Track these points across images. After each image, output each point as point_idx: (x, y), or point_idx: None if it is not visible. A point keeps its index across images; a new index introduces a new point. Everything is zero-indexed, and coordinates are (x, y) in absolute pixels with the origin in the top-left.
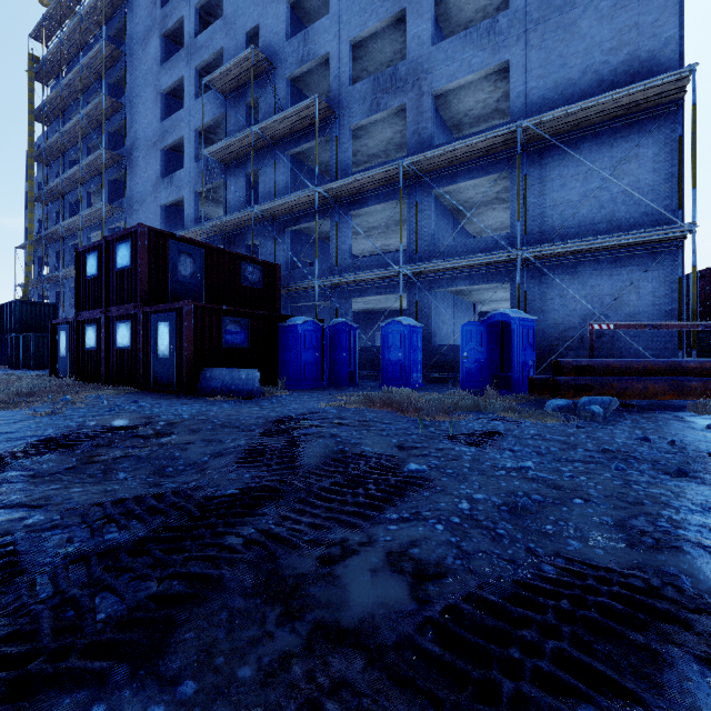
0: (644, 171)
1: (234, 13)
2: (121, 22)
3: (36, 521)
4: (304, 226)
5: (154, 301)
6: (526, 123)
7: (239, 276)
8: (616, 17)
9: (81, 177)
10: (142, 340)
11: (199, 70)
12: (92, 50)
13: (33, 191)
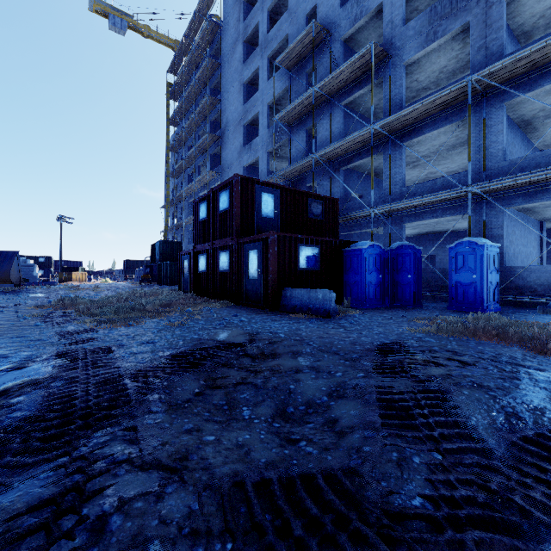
0: None
1: (297, 3)
2: (218, 43)
3: (172, 509)
4: (357, 163)
5: (245, 234)
6: None
7: (305, 210)
8: None
9: (195, 156)
10: (237, 265)
11: (269, 59)
12: (201, 67)
13: (169, 170)
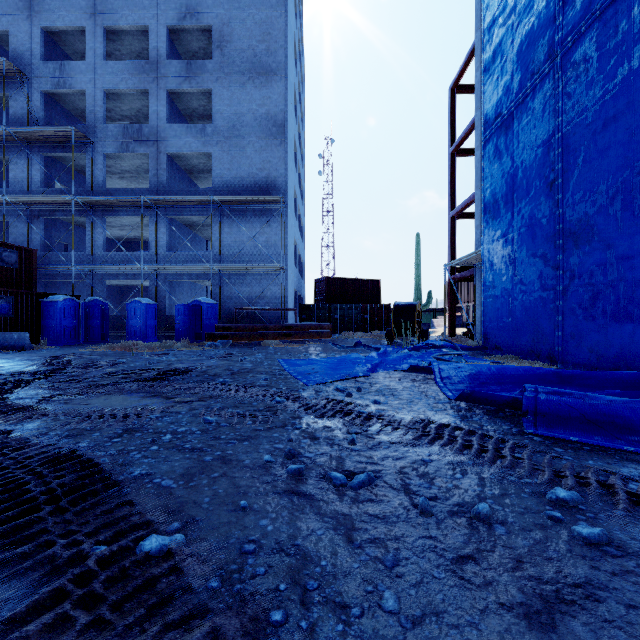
0: (273, 233)
1: None
2: None
3: None
4: (61, 217)
5: None
6: (215, 198)
7: None
8: (262, 153)
9: None
10: None
11: None
12: None
13: None
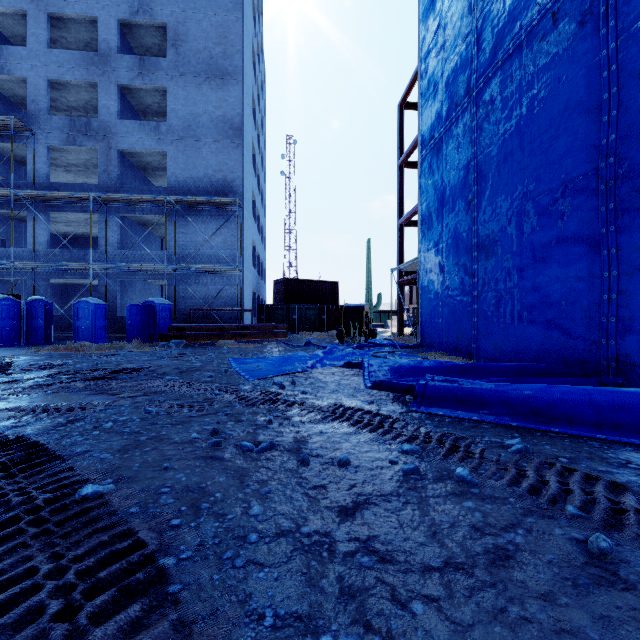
0: (230, 235)
1: None
2: None
3: None
4: None
5: None
6: (169, 198)
7: None
8: (218, 155)
9: None
10: None
11: None
12: None
13: None
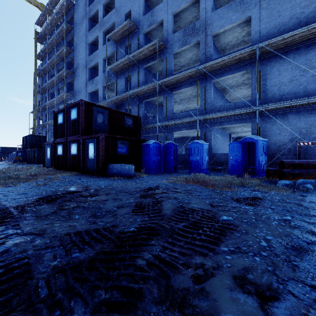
0: None
1: (120, 6)
2: (72, 14)
3: (38, 243)
4: (151, 99)
5: (87, 134)
6: (261, 45)
7: (123, 122)
8: None
9: (55, 82)
10: (82, 151)
11: (104, 32)
12: (60, 27)
13: (36, 89)
